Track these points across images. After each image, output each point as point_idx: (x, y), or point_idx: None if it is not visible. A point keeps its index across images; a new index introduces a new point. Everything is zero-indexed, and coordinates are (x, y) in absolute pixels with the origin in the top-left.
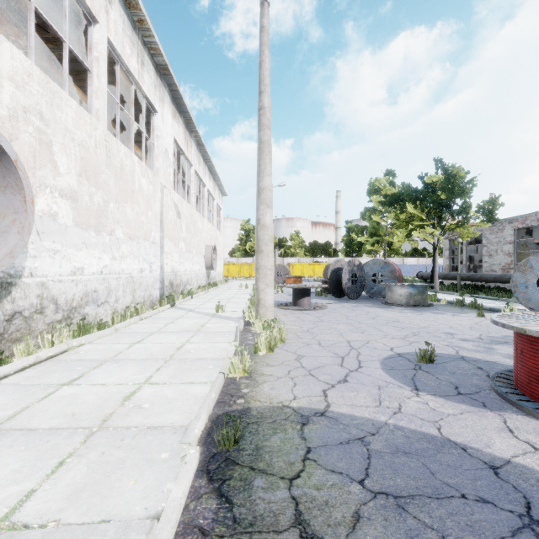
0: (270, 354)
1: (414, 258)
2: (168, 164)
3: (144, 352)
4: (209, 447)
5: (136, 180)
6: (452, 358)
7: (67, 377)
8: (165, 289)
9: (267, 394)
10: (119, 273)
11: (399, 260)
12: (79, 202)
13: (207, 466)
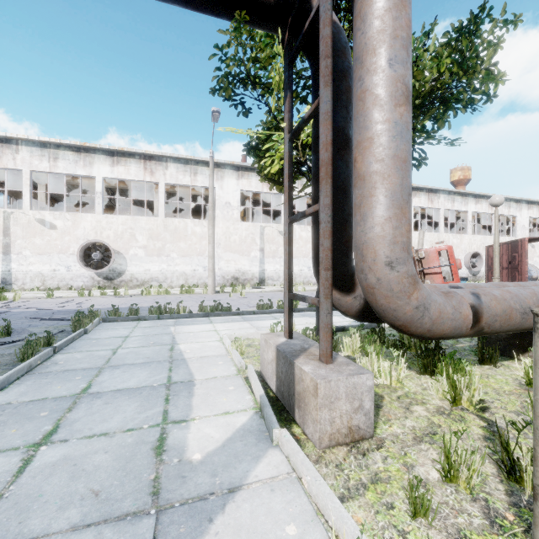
0: None
1: None
2: (524, 230)
3: None
4: None
5: None
6: None
7: None
8: None
9: None
10: None
11: None
12: None
13: None
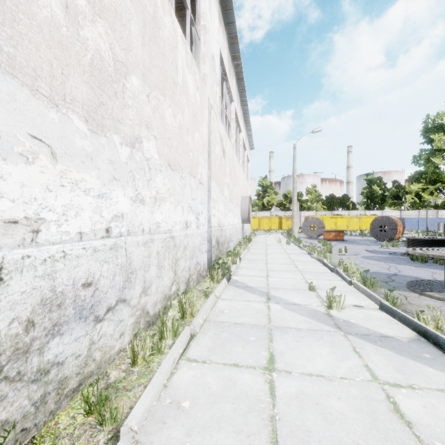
0: None
1: None
2: (215, 79)
3: None
4: None
5: (179, 68)
6: None
7: None
8: (212, 250)
9: None
10: (149, 231)
11: (432, 212)
12: None
13: None
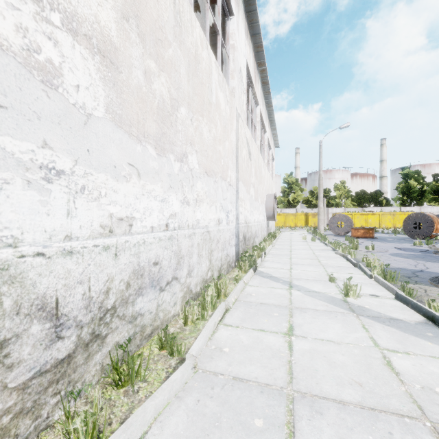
0: None
1: None
2: (242, 90)
3: None
4: None
5: (213, 89)
6: None
7: None
8: (239, 244)
9: None
10: (192, 226)
11: None
12: (122, 74)
13: None
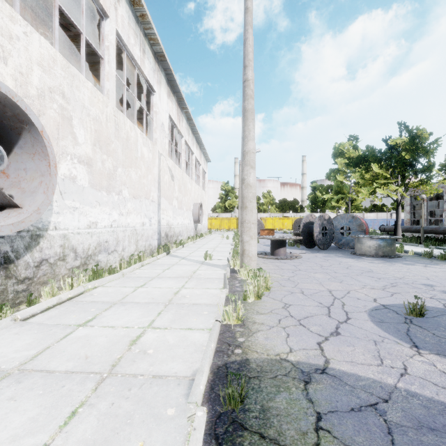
0: (258, 301)
1: (374, 213)
2: (164, 136)
3: (146, 296)
4: (214, 405)
5: (139, 149)
6: (442, 312)
7: (83, 318)
8: (162, 239)
9: (262, 345)
10: (125, 226)
11: (360, 215)
12: (94, 167)
13: (214, 430)
